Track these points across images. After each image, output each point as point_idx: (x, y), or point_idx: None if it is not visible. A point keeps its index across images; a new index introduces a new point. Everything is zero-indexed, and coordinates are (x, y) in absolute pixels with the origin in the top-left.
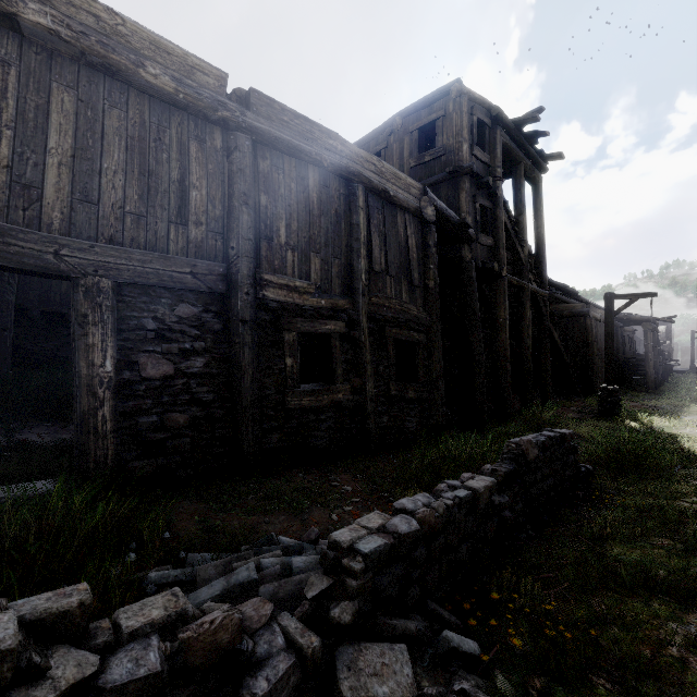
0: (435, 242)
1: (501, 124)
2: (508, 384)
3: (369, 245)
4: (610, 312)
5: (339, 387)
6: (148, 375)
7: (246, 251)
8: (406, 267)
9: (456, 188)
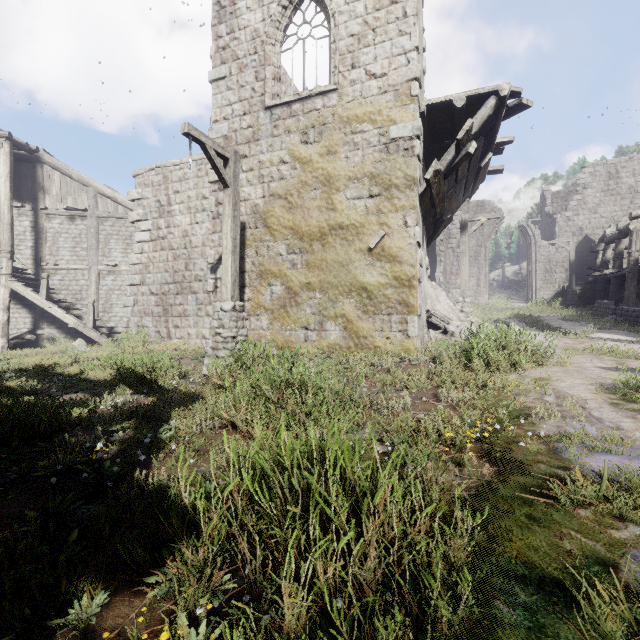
0: None
1: None
2: None
3: None
4: None
5: None
6: None
7: None
8: None
9: None
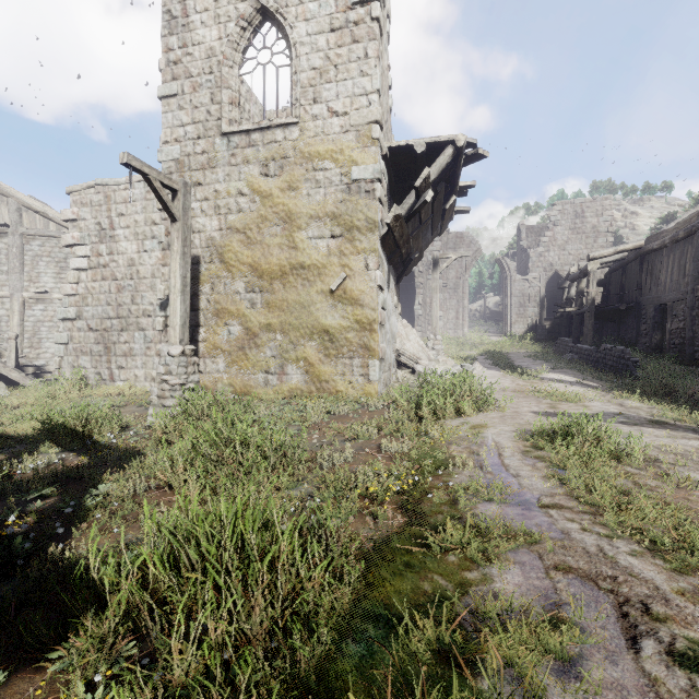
0: None
1: None
2: None
3: None
4: None
5: None
6: (672, 328)
7: (690, 280)
8: None
9: None
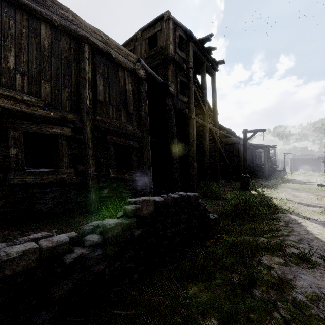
0: (145, 90)
1: (192, 40)
2: (194, 174)
3: (96, 84)
4: (245, 138)
5: (64, 170)
6: None
7: None
8: (125, 102)
9: (166, 69)
